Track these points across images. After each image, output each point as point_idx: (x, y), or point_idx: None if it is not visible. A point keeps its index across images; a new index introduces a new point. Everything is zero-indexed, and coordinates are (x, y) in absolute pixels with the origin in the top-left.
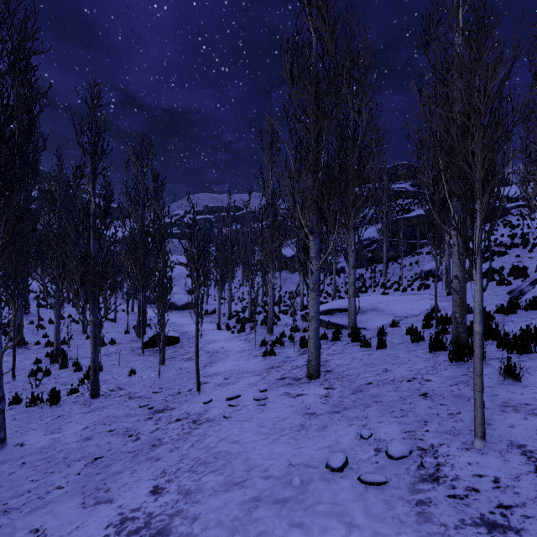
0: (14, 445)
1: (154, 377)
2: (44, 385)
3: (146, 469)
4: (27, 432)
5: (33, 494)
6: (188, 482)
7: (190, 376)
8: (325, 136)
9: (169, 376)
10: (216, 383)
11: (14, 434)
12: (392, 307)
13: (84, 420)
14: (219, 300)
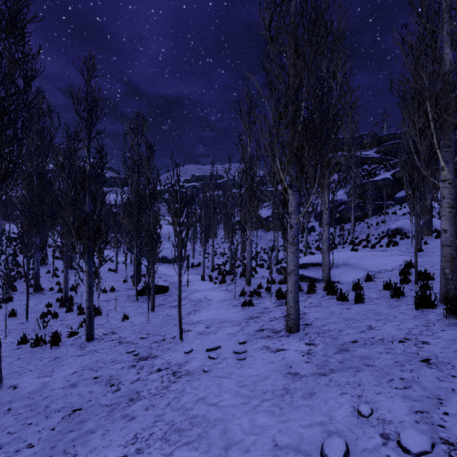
0: (9, 387)
1: (144, 322)
2: (51, 327)
3: (118, 430)
4: (24, 373)
5: (3, 452)
6: (158, 455)
7: (175, 323)
8: (305, 87)
9: (156, 322)
10: (198, 332)
11: (13, 374)
12: (364, 262)
13: (75, 364)
14: (203, 255)
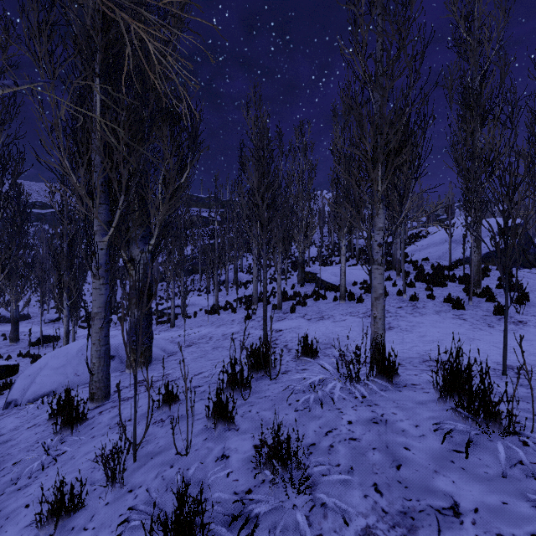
0: None
1: None
2: None
3: None
4: None
5: None
6: None
7: None
8: (178, 251)
9: None
10: None
11: None
12: (201, 303)
13: None
14: None
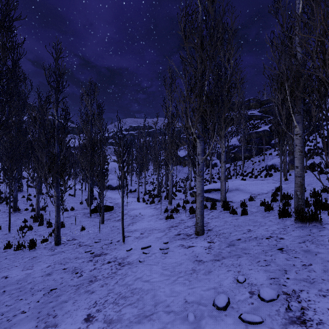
0: (1, 277)
1: (96, 231)
2: (28, 236)
3: (84, 300)
4: (11, 268)
5: (5, 317)
6: (111, 312)
7: (118, 231)
8: (207, 71)
9: (105, 231)
10: (135, 237)
11: (3, 269)
12: (249, 188)
13: (48, 261)
14: (138, 183)
